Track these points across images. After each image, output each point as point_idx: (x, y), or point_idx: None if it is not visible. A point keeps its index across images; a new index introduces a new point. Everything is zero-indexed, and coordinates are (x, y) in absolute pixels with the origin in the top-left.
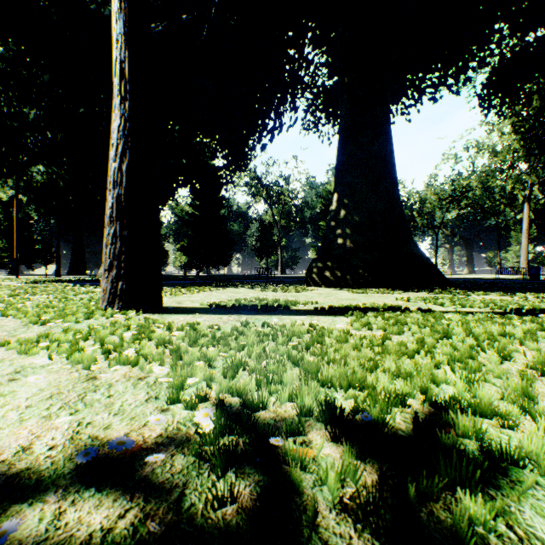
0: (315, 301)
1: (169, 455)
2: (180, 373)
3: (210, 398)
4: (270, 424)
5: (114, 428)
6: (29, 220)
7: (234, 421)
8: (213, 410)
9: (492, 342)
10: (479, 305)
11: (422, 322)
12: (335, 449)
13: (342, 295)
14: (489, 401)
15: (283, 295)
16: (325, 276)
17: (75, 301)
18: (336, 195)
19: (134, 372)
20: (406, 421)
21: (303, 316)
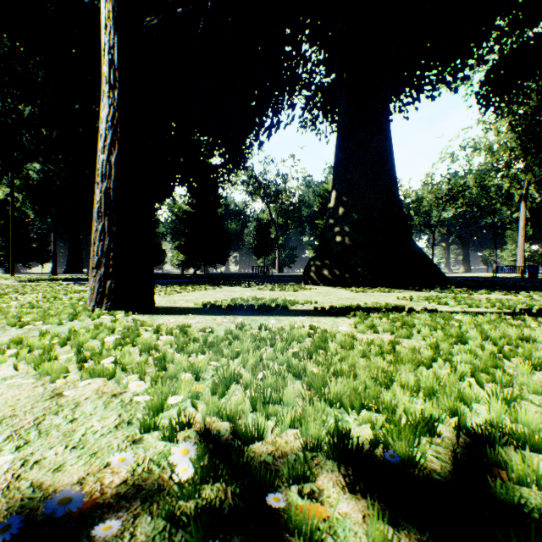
0: (314, 300)
1: (131, 516)
2: (161, 389)
3: (194, 423)
4: (267, 463)
5: (67, 470)
6: (26, 218)
7: (222, 459)
8: (196, 440)
9: (515, 348)
10: (485, 304)
11: (431, 324)
12: (354, 505)
13: (342, 294)
14: (535, 427)
15: (281, 294)
16: (323, 274)
17: (63, 301)
18: (335, 192)
19: (109, 386)
20: (439, 457)
21: (303, 317)
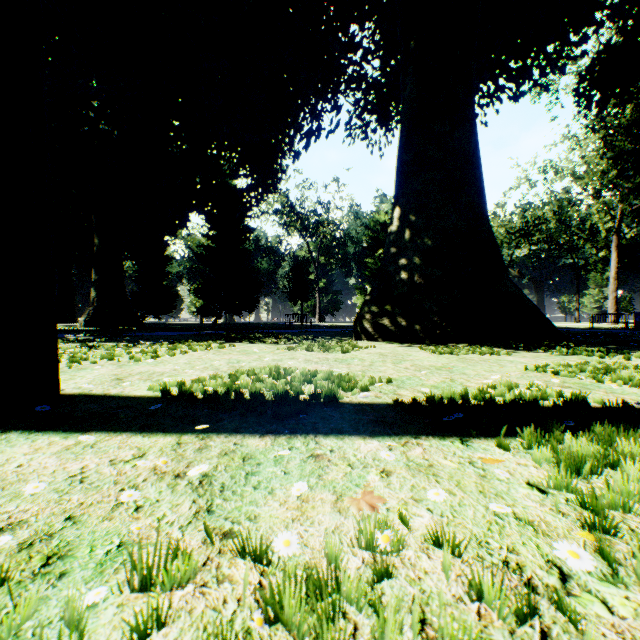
0: (382, 373)
1: None
2: None
3: None
4: None
5: None
6: None
7: None
8: None
9: None
10: None
11: None
12: None
13: (420, 357)
14: None
15: (323, 359)
16: (383, 325)
17: None
18: (398, 209)
19: None
20: None
21: (384, 451)
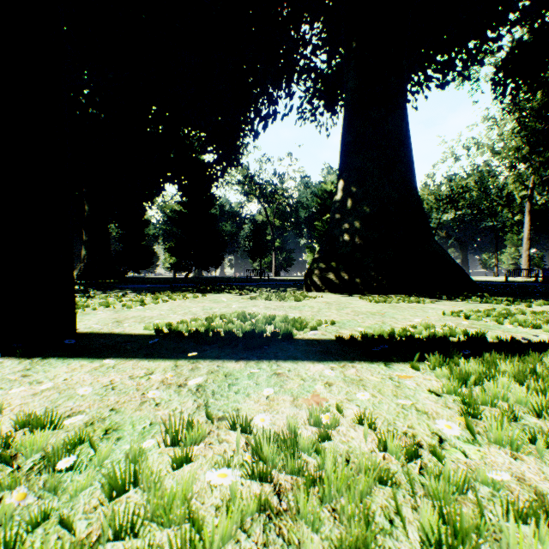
0: (327, 317)
1: None
2: None
3: None
4: None
5: None
6: None
7: None
8: None
9: None
10: None
11: None
12: None
13: (359, 305)
14: None
15: (280, 307)
16: (329, 279)
17: None
18: (342, 182)
19: None
20: None
21: (327, 370)
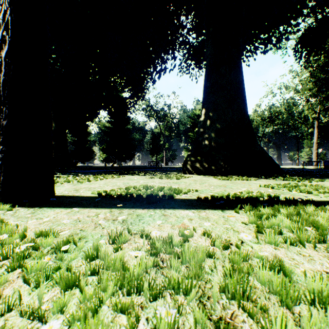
0: (194, 188)
1: None
2: None
3: None
4: None
5: None
6: None
7: None
8: None
9: None
10: None
11: None
12: None
13: (213, 181)
14: None
15: (167, 182)
16: (196, 167)
17: None
18: (204, 110)
19: None
20: None
21: (190, 212)
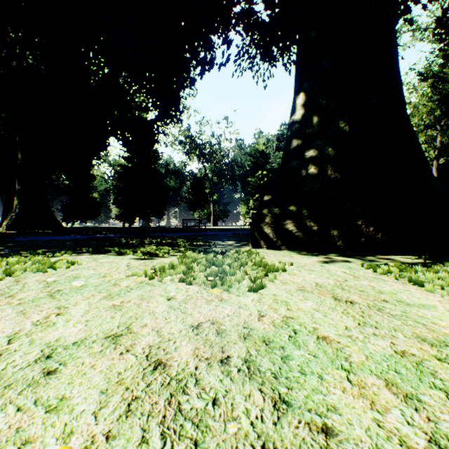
0: None
1: None
2: None
3: None
4: None
5: None
6: None
7: None
8: None
9: None
10: None
11: None
12: None
13: None
14: None
15: (208, 351)
16: (288, 230)
17: None
18: (303, 95)
19: None
20: None
21: None
